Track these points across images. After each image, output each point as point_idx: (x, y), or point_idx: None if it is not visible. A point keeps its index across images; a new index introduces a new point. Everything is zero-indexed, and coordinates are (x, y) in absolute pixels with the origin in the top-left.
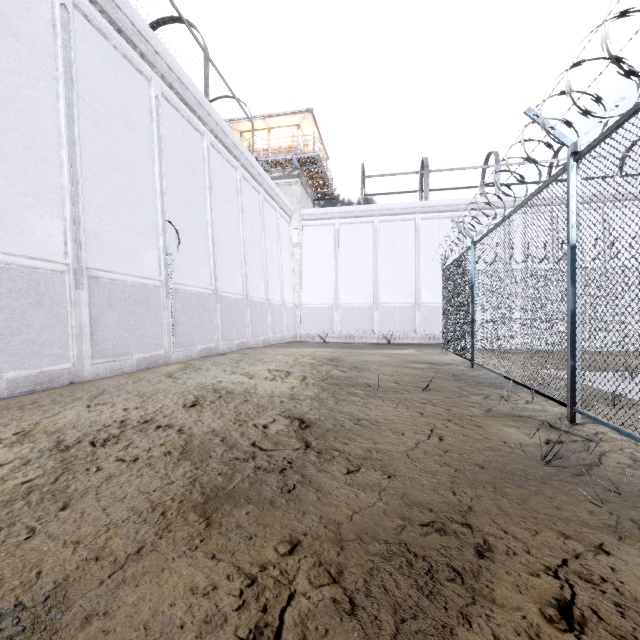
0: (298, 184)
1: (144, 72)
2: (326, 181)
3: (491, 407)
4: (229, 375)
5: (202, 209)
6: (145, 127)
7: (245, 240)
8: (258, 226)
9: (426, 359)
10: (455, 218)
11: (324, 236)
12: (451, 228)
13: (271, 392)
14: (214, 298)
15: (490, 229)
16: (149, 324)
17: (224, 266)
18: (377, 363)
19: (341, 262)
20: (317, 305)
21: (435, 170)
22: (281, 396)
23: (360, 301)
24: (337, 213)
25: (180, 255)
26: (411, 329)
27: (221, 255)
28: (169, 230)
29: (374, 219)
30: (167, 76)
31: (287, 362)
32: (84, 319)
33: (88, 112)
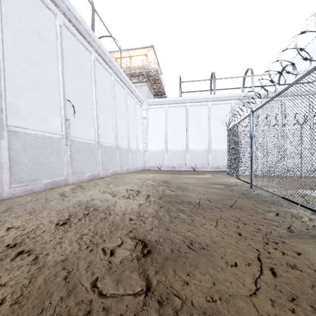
0: (146, 86)
1: (52, 9)
2: (160, 85)
3: (289, 226)
4: (100, 194)
5: (90, 95)
6: (52, 42)
7: (116, 114)
8: (124, 107)
9: (220, 181)
10: (229, 104)
11: (159, 113)
12: (237, 103)
13: (124, 209)
14: (97, 146)
15: (268, 100)
16: (54, 161)
17: (103, 128)
18: (192, 184)
19: (169, 127)
20: (156, 150)
21: (219, 78)
22: (131, 214)
23: (179, 148)
24: (166, 101)
25: (75, 120)
26: (206, 163)
27: (102, 122)
28: (68, 105)
29: (186, 104)
30: (67, 14)
31: (138, 184)
32: (4, 158)
33: (10, 26)
